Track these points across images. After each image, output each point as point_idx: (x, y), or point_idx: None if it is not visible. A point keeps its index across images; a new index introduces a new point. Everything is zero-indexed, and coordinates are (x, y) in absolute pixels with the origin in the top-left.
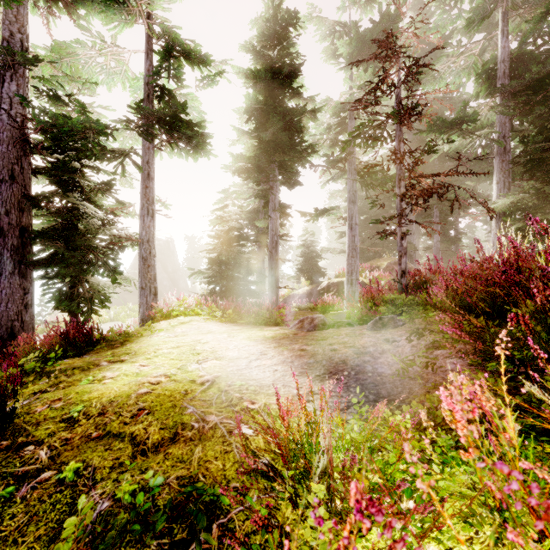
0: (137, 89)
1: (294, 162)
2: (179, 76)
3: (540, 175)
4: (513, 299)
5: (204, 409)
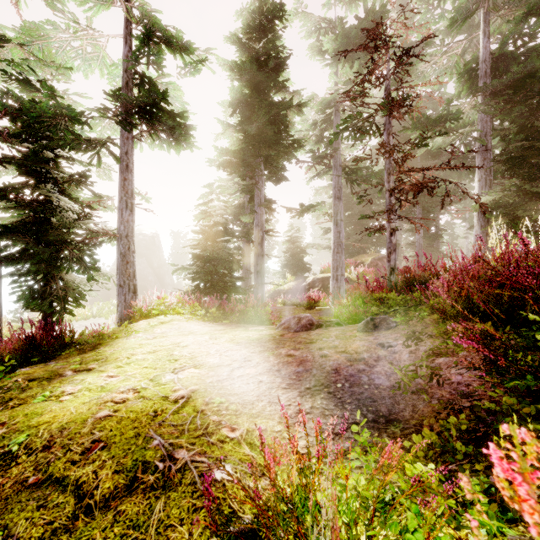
0: (115, 77)
1: (280, 157)
2: (159, 63)
3: (521, 173)
4: (520, 301)
5: (173, 440)
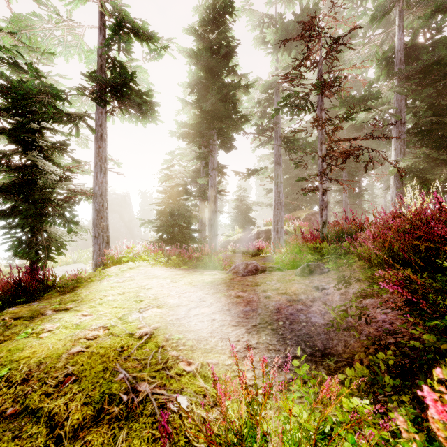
0: (91, 61)
1: (230, 129)
2: (128, 49)
3: (429, 143)
4: (434, 251)
5: (136, 374)
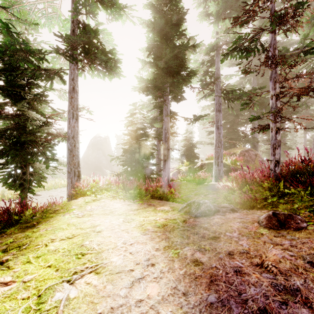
0: (68, 29)
1: (180, 83)
2: (92, 11)
3: None
4: None
5: None
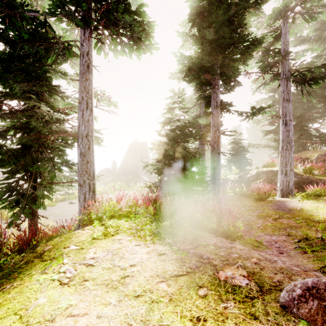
0: None
1: (235, 60)
2: None
3: None
4: None
5: None
